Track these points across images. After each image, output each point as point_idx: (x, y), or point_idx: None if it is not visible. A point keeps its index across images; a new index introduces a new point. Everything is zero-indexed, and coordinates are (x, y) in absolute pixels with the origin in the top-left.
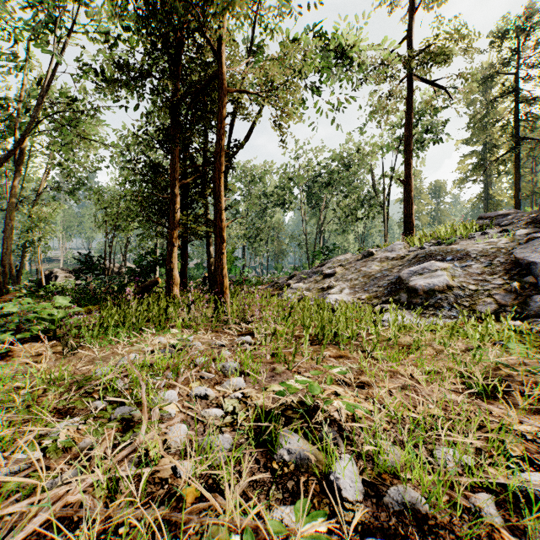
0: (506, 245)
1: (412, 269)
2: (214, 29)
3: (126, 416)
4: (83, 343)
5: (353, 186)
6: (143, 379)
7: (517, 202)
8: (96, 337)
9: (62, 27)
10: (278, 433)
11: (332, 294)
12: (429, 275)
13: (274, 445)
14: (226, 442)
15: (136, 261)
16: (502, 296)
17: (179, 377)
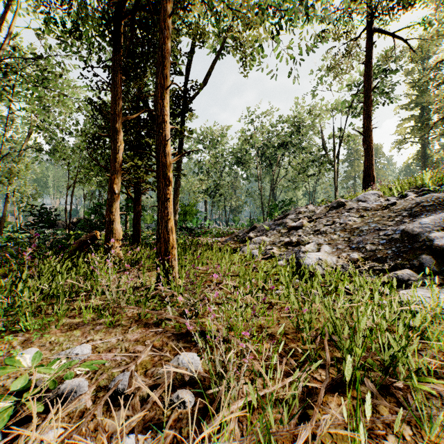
0: None
1: (426, 221)
2: None
3: None
4: None
5: (302, 147)
6: None
7: None
8: None
9: None
10: None
11: (311, 253)
12: None
13: None
14: None
15: (86, 213)
16: None
17: None
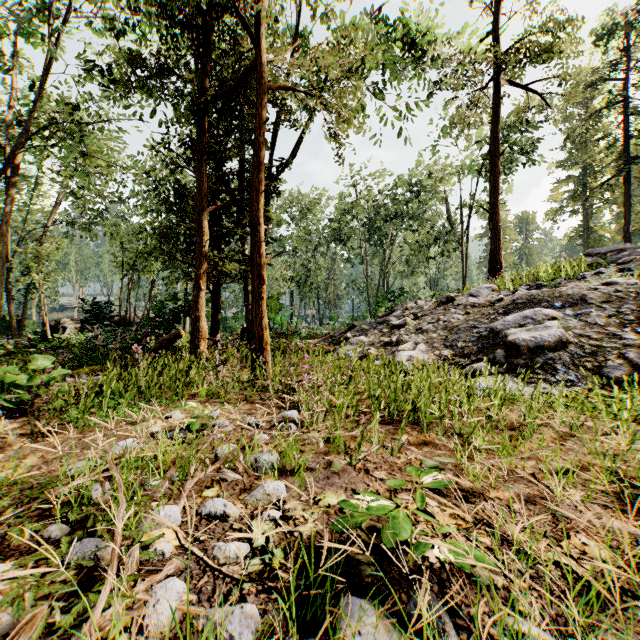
0: (635, 287)
1: (509, 319)
2: (250, 4)
3: (84, 562)
4: (66, 421)
5: (423, 218)
6: (135, 481)
7: (627, 236)
8: (83, 412)
9: (68, 22)
10: (340, 618)
11: (404, 352)
12: (534, 327)
13: (332, 628)
14: (246, 627)
15: (156, 309)
16: (638, 355)
17: (187, 480)
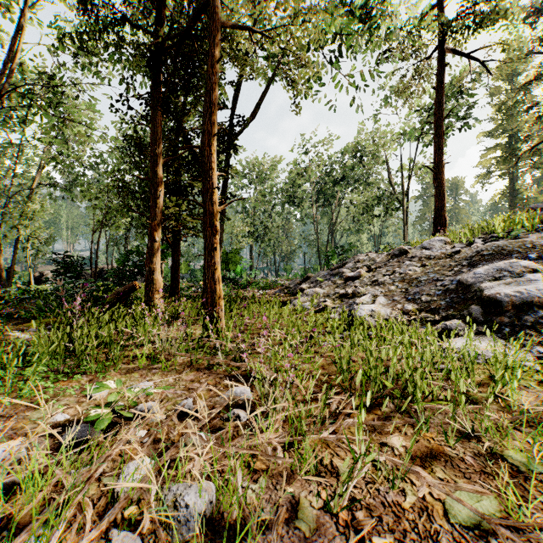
0: None
1: (481, 271)
2: None
3: None
4: None
5: (367, 182)
6: None
7: None
8: None
9: None
10: None
11: (364, 305)
12: (513, 280)
13: None
14: None
15: (118, 262)
16: None
17: None
